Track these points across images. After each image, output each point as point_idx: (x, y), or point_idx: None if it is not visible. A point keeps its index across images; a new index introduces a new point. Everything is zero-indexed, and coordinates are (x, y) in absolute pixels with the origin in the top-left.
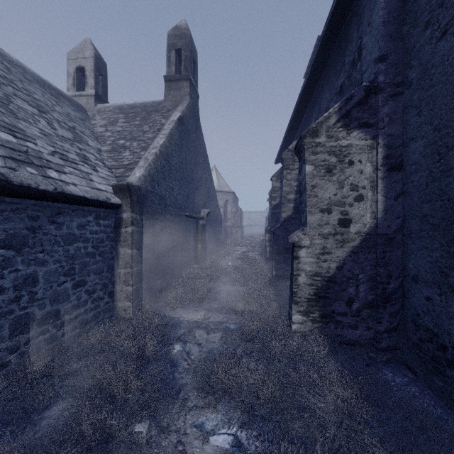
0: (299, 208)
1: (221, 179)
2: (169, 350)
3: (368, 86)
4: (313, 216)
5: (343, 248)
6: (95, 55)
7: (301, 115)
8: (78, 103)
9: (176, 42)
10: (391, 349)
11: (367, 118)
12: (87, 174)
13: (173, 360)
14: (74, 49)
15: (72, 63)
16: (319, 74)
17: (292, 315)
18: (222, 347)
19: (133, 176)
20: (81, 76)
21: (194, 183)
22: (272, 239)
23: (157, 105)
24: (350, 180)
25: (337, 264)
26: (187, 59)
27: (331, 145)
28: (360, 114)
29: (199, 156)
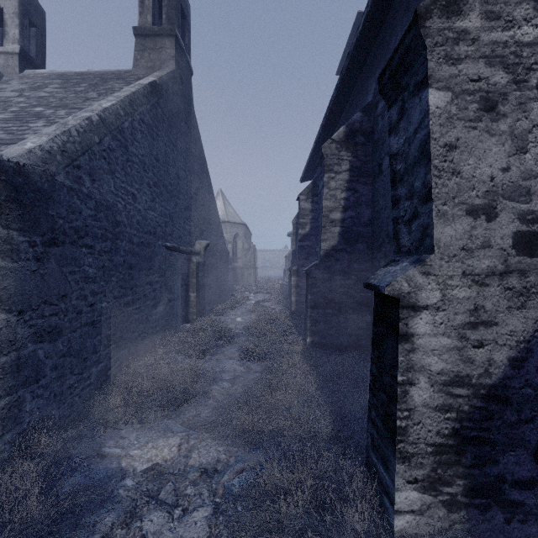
0: (348, 234)
1: (229, 206)
2: None
3: None
4: (451, 226)
5: (526, 310)
6: None
7: (345, 97)
8: None
9: None
10: None
11: None
12: None
13: None
14: None
15: None
16: (386, 7)
17: (395, 491)
18: None
19: (16, 148)
20: (1, 26)
21: (182, 198)
22: (300, 284)
23: (122, 73)
24: None
25: (510, 352)
26: (171, 4)
27: (495, 40)
28: None
29: (193, 160)
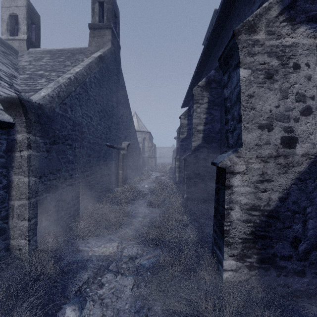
0: (207, 138)
1: (140, 122)
2: None
3: None
4: (250, 134)
5: (287, 174)
6: (27, 5)
7: (206, 61)
8: (10, 45)
9: None
10: None
11: None
12: None
13: None
14: None
15: (5, 10)
16: (228, 13)
17: (223, 260)
18: None
19: (37, 95)
20: (16, 24)
21: (115, 118)
22: (181, 166)
23: (82, 49)
24: (295, 88)
25: (279, 194)
26: (109, 11)
27: (272, 44)
28: (307, 5)
29: (120, 97)
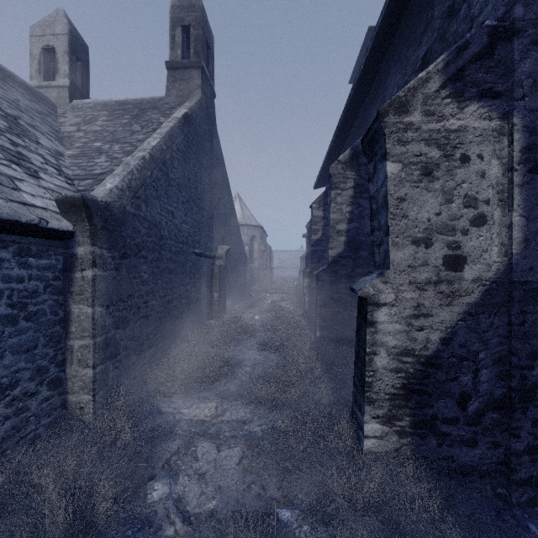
0: (352, 243)
1: (246, 209)
2: (145, 492)
3: (494, 27)
4: (401, 251)
5: (452, 307)
6: (70, 32)
7: (352, 118)
8: (44, 96)
9: (183, 16)
10: (535, 482)
11: (493, 81)
12: (11, 178)
13: (148, 521)
14: (41, 22)
15: (36, 41)
16: (384, 51)
17: (364, 423)
18: (240, 500)
19: (101, 189)
20: (52, 62)
21: (207, 209)
22: (313, 285)
23: (156, 101)
24: (463, 189)
25: (441, 334)
26: (198, 39)
27: (431, 129)
28: (480, 75)
29: (216, 174)
